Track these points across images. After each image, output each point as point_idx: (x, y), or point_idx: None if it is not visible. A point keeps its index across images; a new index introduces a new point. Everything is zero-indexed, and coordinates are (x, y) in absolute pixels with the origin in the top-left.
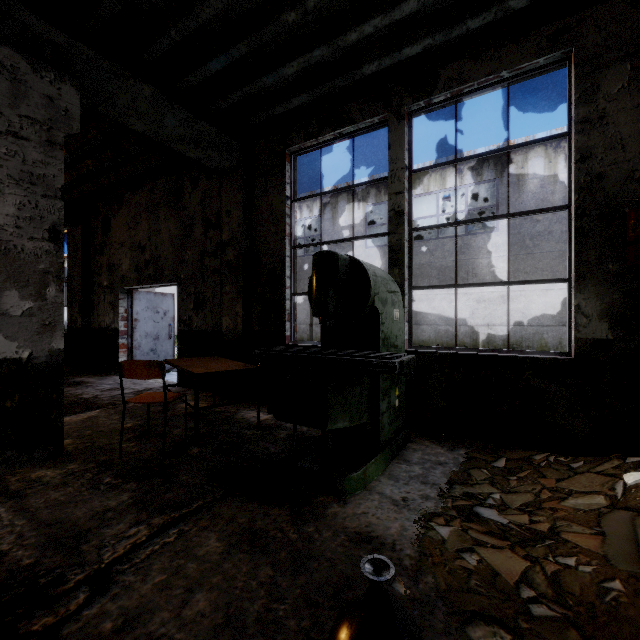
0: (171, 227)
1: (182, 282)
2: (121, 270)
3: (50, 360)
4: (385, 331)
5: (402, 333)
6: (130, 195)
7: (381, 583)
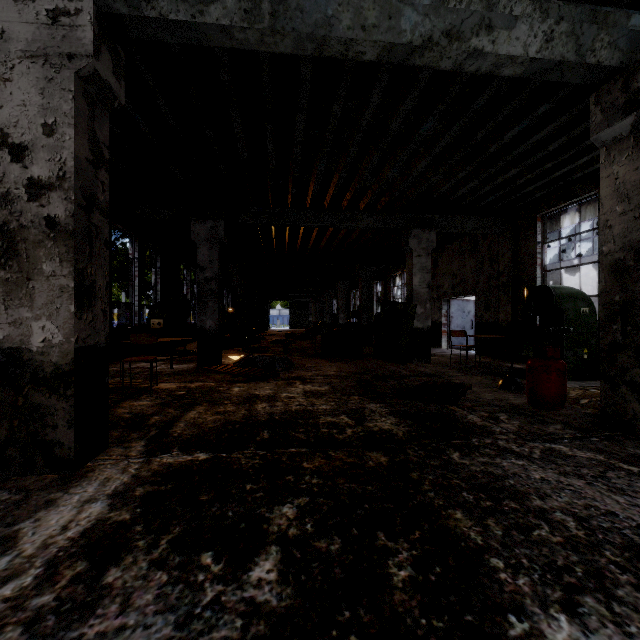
0: (471, 263)
1: (477, 294)
2: (443, 288)
3: (427, 329)
4: (570, 319)
5: (593, 320)
6: (448, 246)
7: (511, 370)
